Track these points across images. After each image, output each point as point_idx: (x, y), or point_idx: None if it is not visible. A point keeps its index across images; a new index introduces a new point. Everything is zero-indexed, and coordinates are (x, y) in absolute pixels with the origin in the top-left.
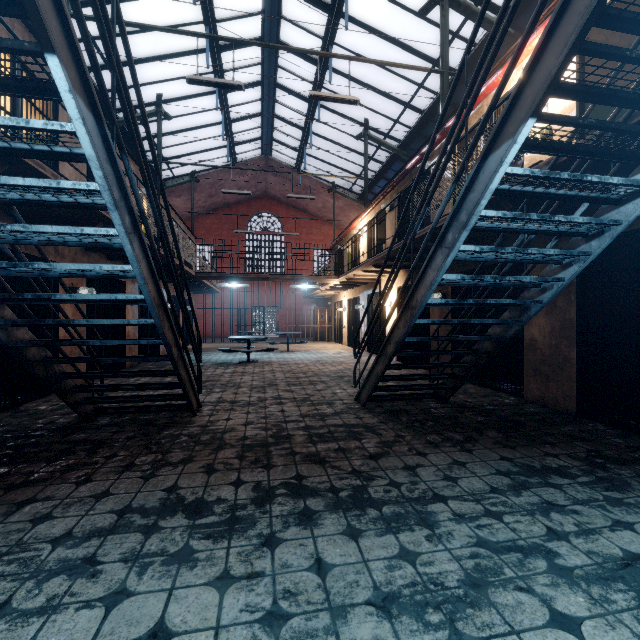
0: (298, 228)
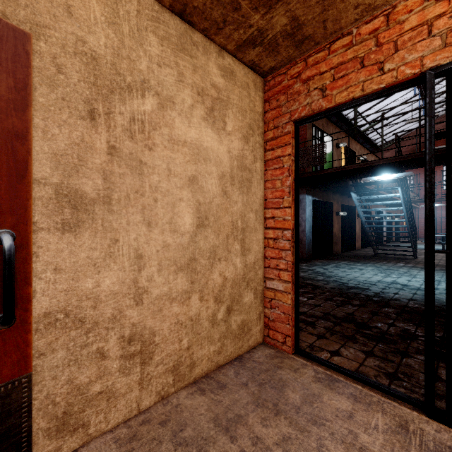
0: None
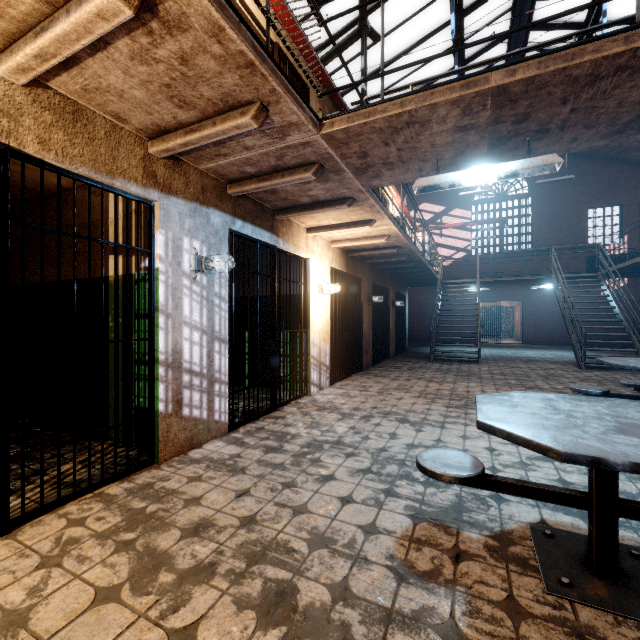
0: None
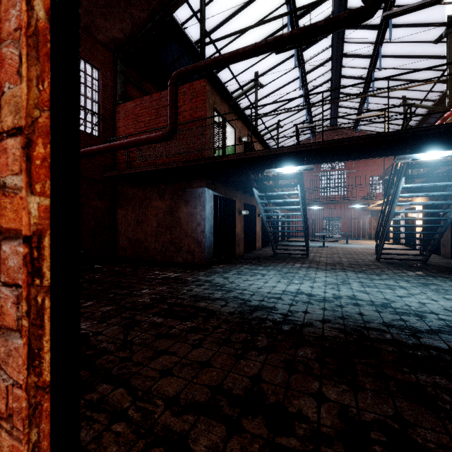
0: (356, 163)
